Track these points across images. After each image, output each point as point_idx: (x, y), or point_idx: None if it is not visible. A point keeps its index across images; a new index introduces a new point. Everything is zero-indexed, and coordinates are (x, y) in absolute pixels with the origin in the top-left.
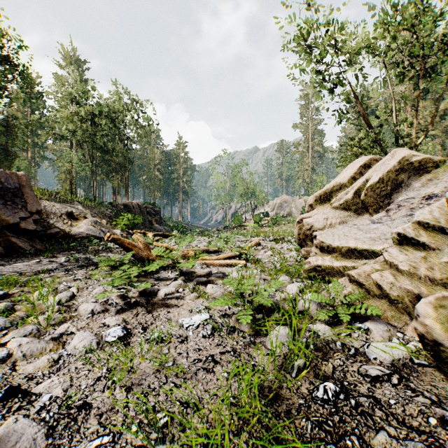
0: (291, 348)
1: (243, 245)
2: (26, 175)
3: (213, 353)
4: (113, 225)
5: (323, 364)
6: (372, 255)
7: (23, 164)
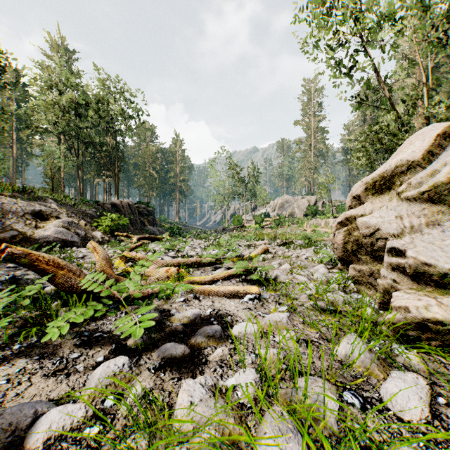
0: None
1: (248, 252)
2: None
3: None
4: (94, 226)
5: None
6: None
7: None
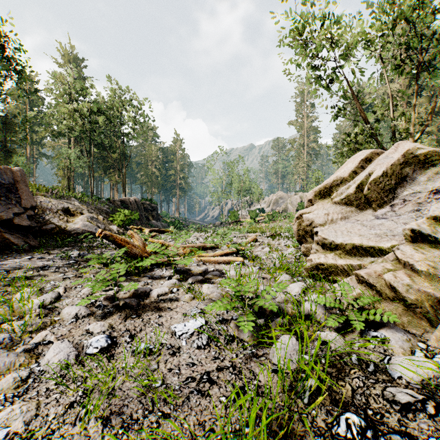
0: (300, 363)
1: (240, 241)
2: (21, 170)
3: (209, 369)
4: (109, 220)
5: (339, 385)
6: (378, 252)
7: (21, 161)
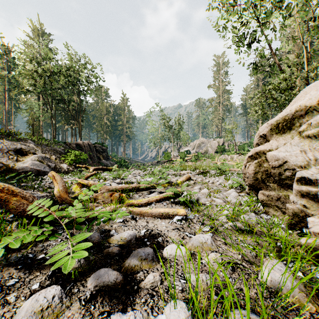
0: None
1: (175, 179)
2: None
3: None
4: (62, 160)
5: None
6: None
7: None
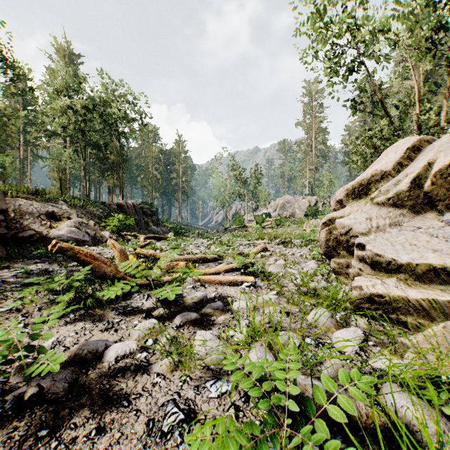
0: None
1: (247, 250)
2: None
3: None
4: (102, 226)
5: None
6: None
7: (8, 161)
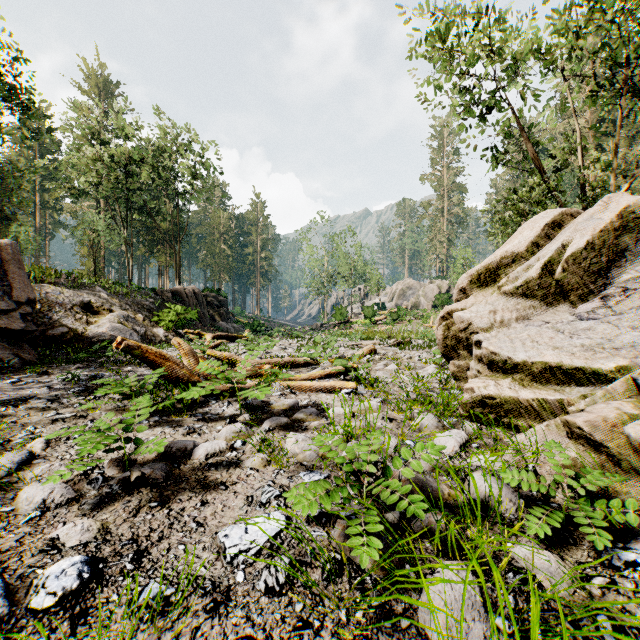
0: None
1: (350, 353)
2: (14, 244)
3: None
4: (153, 321)
5: None
6: (590, 378)
7: (23, 232)
